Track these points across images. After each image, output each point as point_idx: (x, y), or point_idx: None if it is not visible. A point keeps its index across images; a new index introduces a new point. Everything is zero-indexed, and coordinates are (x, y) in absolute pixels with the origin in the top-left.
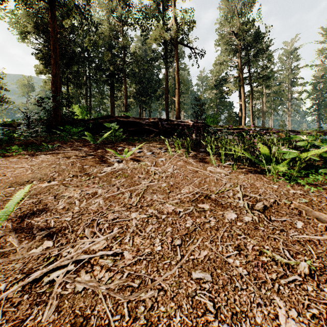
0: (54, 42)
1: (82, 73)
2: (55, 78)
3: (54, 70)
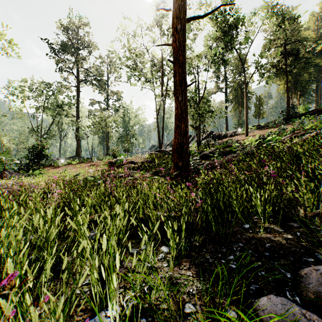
0: (287, 87)
1: (308, 79)
2: (288, 101)
3: (287, 98)
